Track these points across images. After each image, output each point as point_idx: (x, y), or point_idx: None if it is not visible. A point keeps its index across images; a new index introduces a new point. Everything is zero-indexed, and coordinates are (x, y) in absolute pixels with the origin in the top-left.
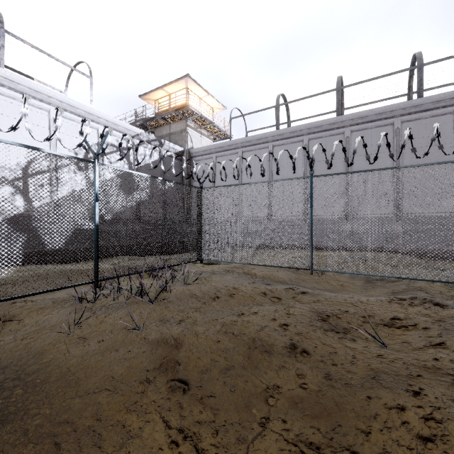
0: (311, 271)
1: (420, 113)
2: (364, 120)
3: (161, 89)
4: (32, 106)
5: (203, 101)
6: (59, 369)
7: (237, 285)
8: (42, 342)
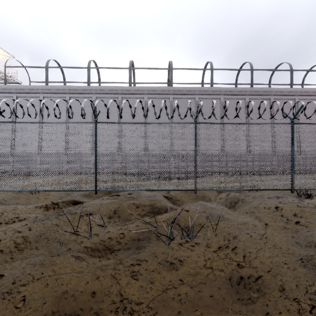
0: None
1: (130, 95)
2: (103, 92)
3: None
4: None
5: None
6: None
7: None
8: None
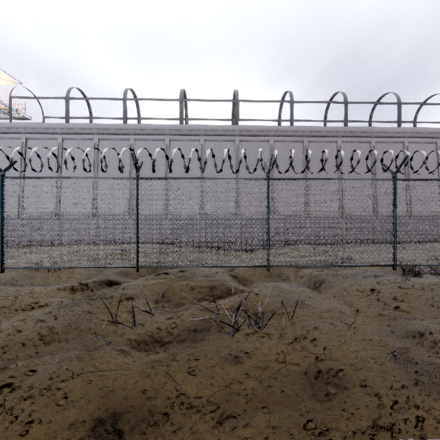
0: (0, 269)
1: (181, 136)
2: (144, 132)
3: None
4: None
5: None
6: None
7: None
8: None
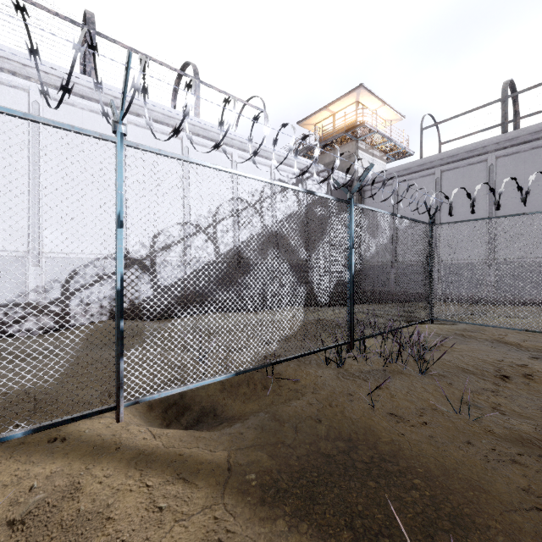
0: None
1: None
2: None
3: (324, 110)
4: (219, 152)
5: (375, 114)
6: (424, 458)
7: (515, 360)
8: (354, 412)
